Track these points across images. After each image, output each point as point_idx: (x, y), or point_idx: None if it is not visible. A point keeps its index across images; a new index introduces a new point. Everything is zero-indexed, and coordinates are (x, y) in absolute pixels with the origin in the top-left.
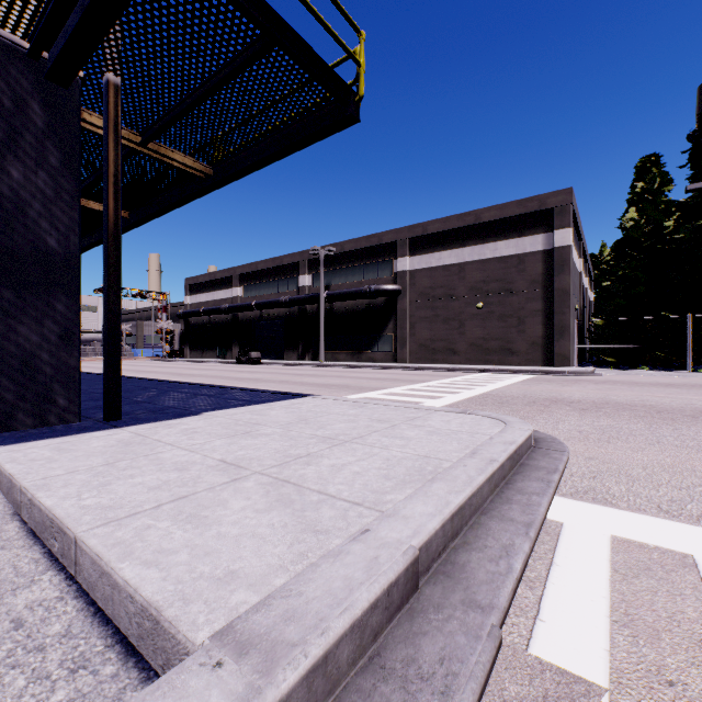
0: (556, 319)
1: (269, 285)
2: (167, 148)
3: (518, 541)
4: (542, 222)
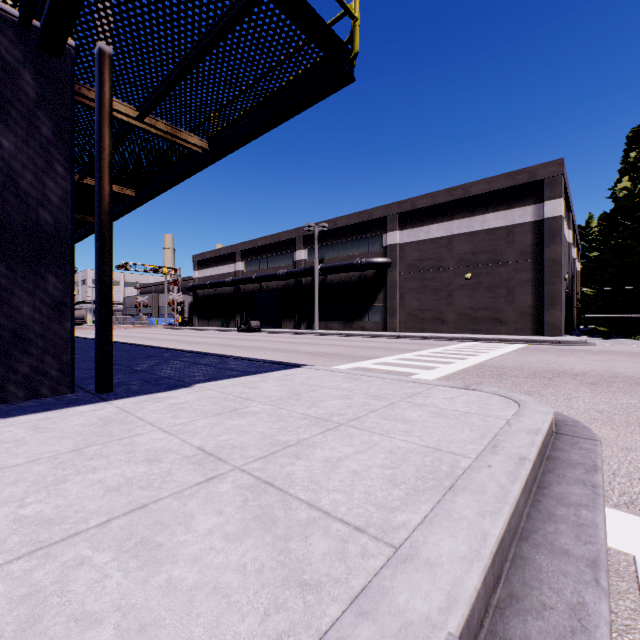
0: (546, 289)
1: (267, 260)
2: (164, 123)
3: (589, 597)
4: (531, 193)
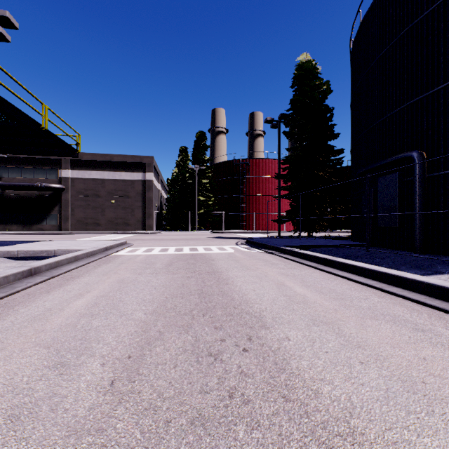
0: (147, 210)
1: None
2: None
3: (120, 248)
4: (142, 167)
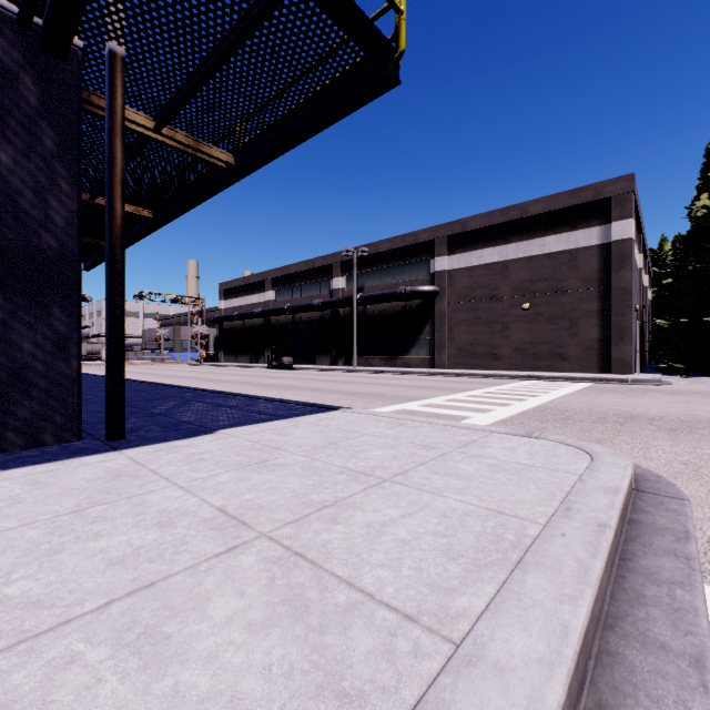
0: (615, 321)
1: (301, 289)
2: (183, 134)
3: (697, 708)
4: (598, 213)
